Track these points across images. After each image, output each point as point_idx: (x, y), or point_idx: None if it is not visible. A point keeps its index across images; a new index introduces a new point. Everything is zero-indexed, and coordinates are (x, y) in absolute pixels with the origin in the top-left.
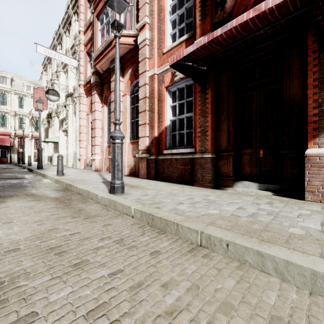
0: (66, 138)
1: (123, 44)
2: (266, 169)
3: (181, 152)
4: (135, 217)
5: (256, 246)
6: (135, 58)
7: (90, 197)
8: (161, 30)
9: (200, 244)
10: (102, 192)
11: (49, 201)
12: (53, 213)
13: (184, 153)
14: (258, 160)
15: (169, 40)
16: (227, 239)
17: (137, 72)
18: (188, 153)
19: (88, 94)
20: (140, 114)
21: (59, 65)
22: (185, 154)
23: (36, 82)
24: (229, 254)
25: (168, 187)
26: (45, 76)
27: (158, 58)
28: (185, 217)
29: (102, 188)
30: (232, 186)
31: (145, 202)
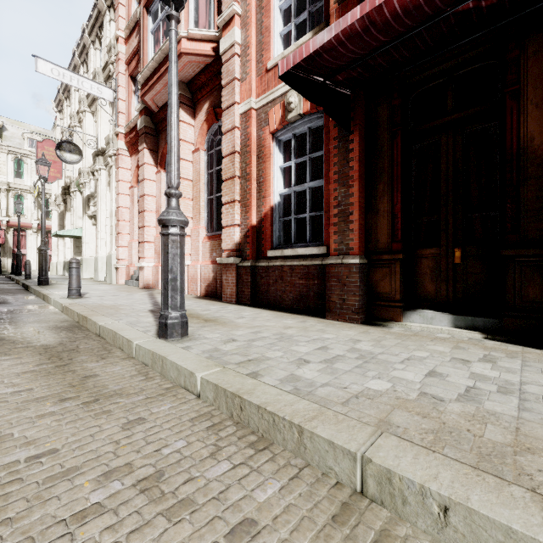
0: (95, 230)
1: (193, 55)
2: (466, 287)
3: (301, 253)
4: (204, 398)
5: (540, 526)
6: (216, 83)
7: (118, 345)
8: (263, 26)
9: (360, 489)
10: (142, 333)
11: (28, 355)
12: (20, 389)
13: (305, 256)
14: (451, 269)
15: (279, 46)
16: (442, 491)
17: (220, 107)
18: (313, 255)
19: (132, 150)
20: (224, 184)
21: (82, 100)
22: (308, 257)
23: (46, 132)
24: (451, 536)
25: (276, 320)
26: (61, 121)
27: (257, 79)
28: (318, 404)
29: (146, 324)
30: (399, 320)
31: (227, 360)
